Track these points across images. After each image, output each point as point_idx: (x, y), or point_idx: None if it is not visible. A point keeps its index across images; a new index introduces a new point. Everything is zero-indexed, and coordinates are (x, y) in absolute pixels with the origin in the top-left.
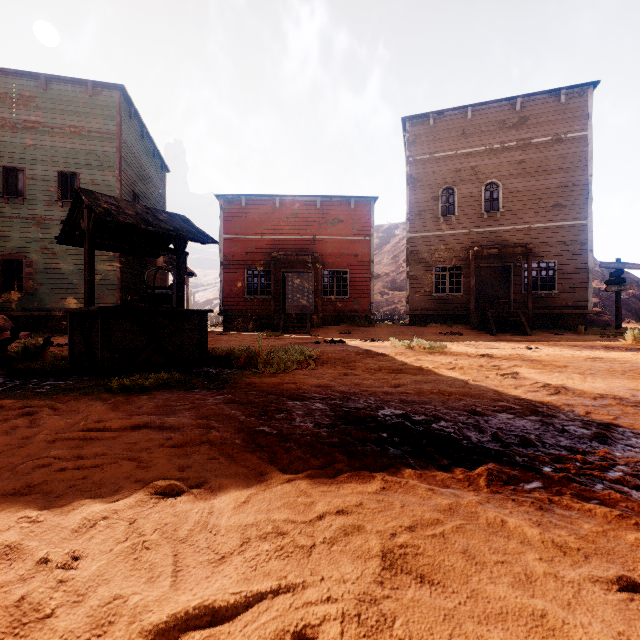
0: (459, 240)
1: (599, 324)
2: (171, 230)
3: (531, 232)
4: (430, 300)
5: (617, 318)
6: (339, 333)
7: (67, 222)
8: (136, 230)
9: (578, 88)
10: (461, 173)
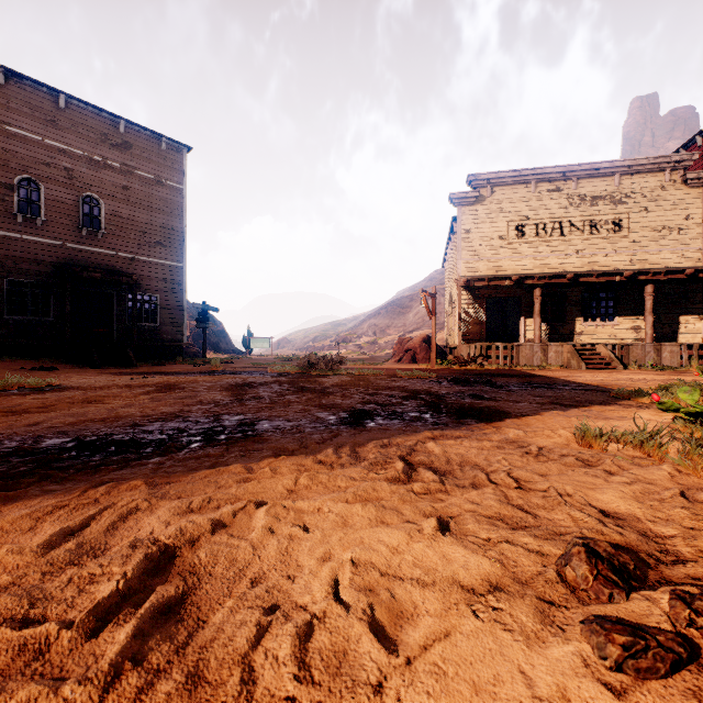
0: (48, 252)
1: (191, 355)
2: None
3: (136, 263)
4: None
5: (204, 350)
6: None
7: None
8: None
9: (177, 144)
10: (51, 169)
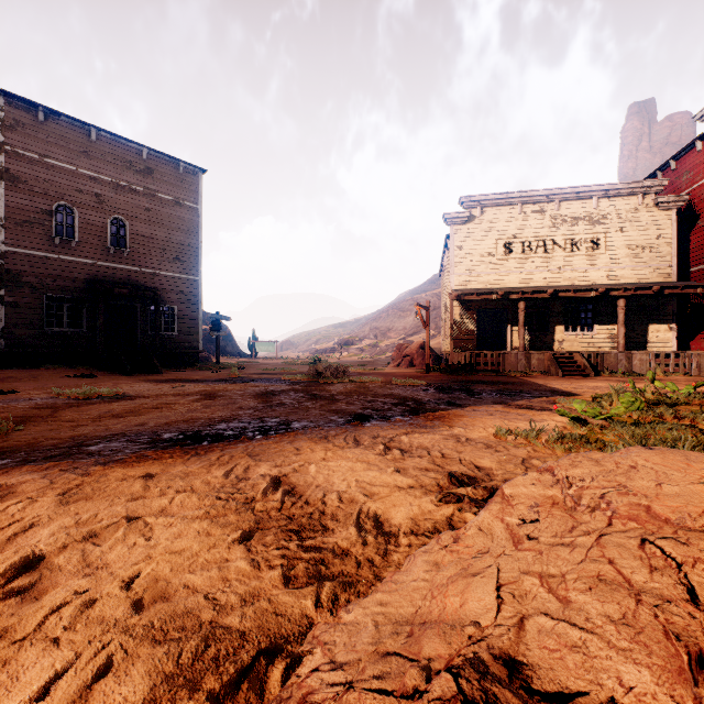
0: (81, 270)
1: (202, 360)
2: None
3: (157, 278)
4: (40, 335)
5: (218, 356)
6: None
7: None
8: None
9: (193, 167)
10: (84, 195)
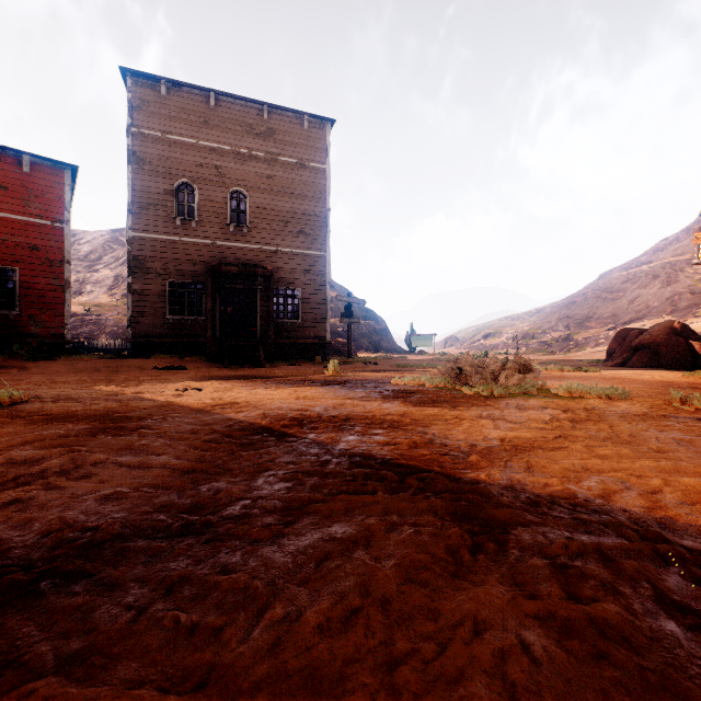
0: (201, 251)
1: (345, 354)
2: None
3: (279, 256)
4: (163, 324)
5: (349, 348)
6: None
7: None
8: None
9: (319, 120)
10: (203, 169)
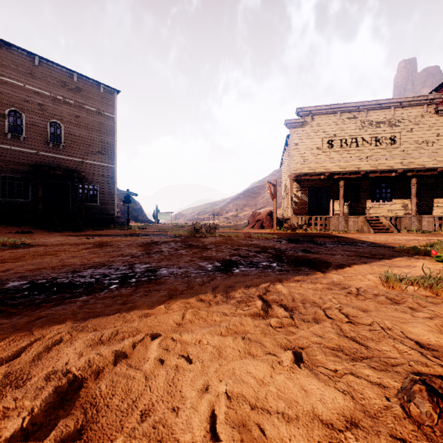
0: (27, 157)
1: (120, 224)
2: None
3: (84, 165)
4: None
5: (128, 220)
6: None
7: None
8: None
9: (110, 89)
10: (29, 104)
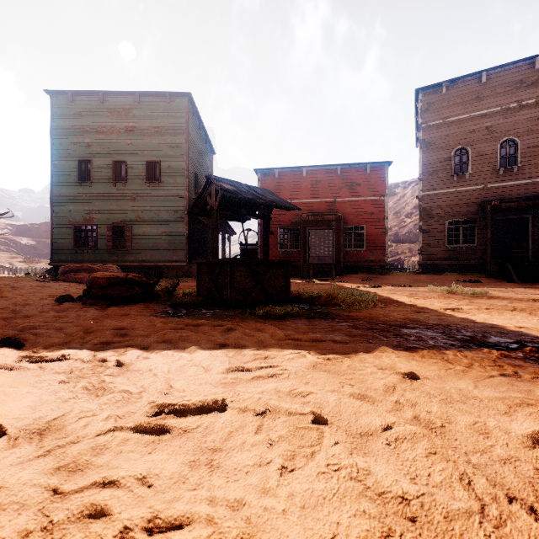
0: (473, 195)
1: None
2: (272, 201)
3: None
4: (443, 251)
5: None
6: (362, 280)
7: (197, 199)
8: (236, 202)
9: None
10: (475, 134)
